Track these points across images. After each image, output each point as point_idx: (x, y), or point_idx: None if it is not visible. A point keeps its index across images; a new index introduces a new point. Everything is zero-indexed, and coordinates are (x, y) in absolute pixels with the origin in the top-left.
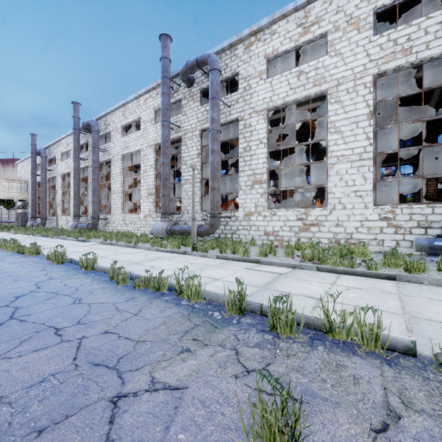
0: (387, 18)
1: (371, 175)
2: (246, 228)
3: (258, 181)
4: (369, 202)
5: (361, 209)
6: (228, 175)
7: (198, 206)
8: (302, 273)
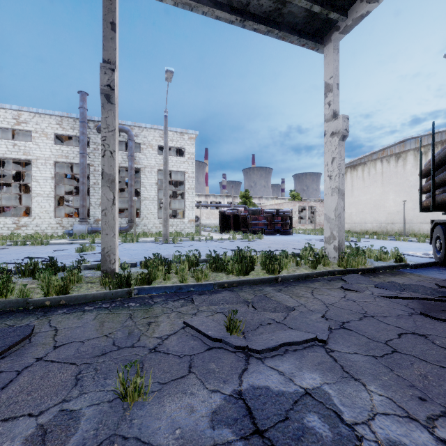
0: None
1: (53, 204)
2: None
3: None
4: (52, 216)
5: (49, 219)
6: None
7: None
8: None
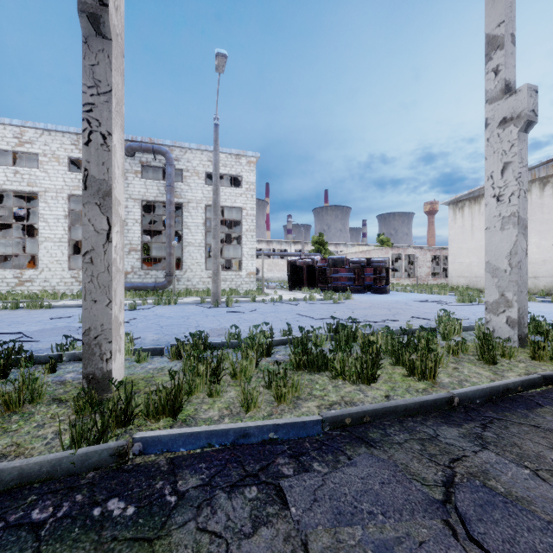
0: None
1: (67, 252)
2: None
3: None
4: (66, 267)
5: (61, 271)
6: None
7: None
8: None
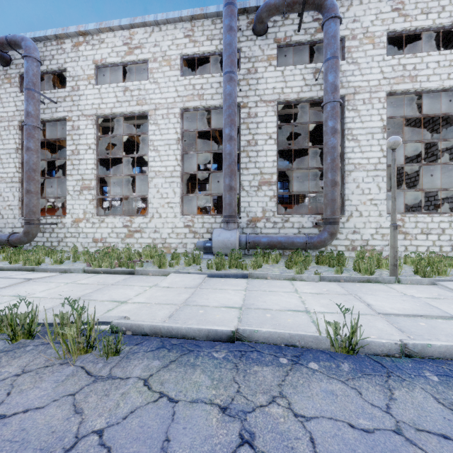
0: (205, 64)
1: (179, 190)
2: (75, 236)
3: (87, 187)
4: (178, 212)
5: (172, 218)
6: (56, 178)
7: (17, 210)
8: (62, 277)
